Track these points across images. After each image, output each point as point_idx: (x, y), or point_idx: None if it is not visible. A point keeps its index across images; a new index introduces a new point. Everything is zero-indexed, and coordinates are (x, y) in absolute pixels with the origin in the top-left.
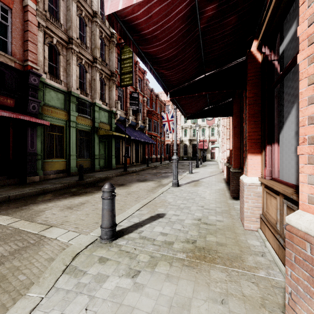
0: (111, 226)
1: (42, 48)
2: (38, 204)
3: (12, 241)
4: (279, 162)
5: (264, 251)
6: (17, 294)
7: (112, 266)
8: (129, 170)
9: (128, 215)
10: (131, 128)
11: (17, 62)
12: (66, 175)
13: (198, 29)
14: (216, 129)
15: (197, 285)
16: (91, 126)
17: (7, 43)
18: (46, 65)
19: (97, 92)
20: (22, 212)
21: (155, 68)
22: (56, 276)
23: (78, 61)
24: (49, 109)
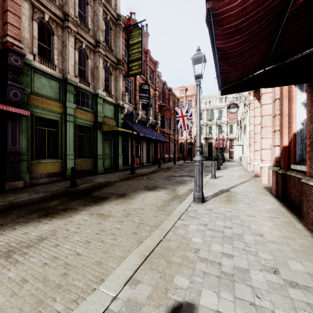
0: None
1: (29, 23)
2: None
3: None
4: None
5: None
6: None
7: None
8: (137, 173)
9: (98, 311)
10: (141, 124)
11: None
12: (61, 178)
13: None
14: (235, 126)
15: None
16: (93, 121)
17: None
18: (36, 45)
19: (101, 82)
20: None
21: None
22: None
23: (77, 44)
24: (38, 98)
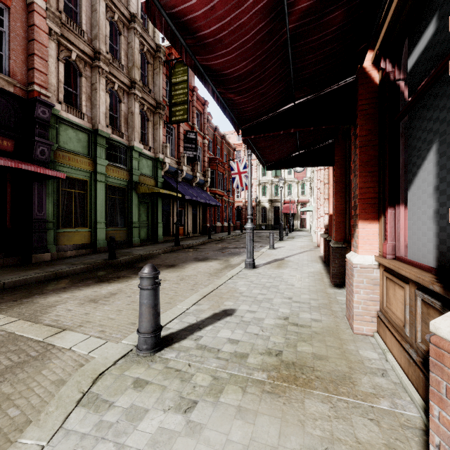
0: (153, 330)
1: (56, 66)
2: (47, 295)
3: (2, 353)
4: (406, 233)
5: (385, 369)
6: (4, 440)
7: (154, 393)
8: (182, 245)
9: (180, 311)
10: (185, 183)
11: (18, 85)
12: (91, 251)
13: (285, 30)
14: (308, 185)
15: (286, 425)
16: (127, 180)
17: (3, 58)
18: (61, 91)
19: (137, 132)
20: (22, 308)
21: (220, 92)
22: (66, 410)
23: (109, 85)
24: (65, 155)
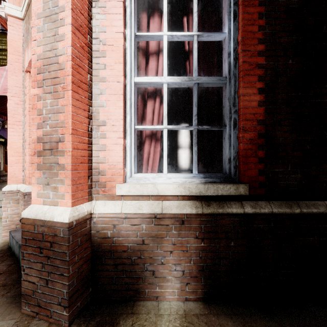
0: None
1: None
2: None
3: None
4: None
5: None
6: None
7: None
8: (3, 179)
9: None
10: None
11: None
12: None
13: None
14: None
15: None
16: None
17: None
18: None
19: None
20: None
21: None
22: None
23: None
24: None
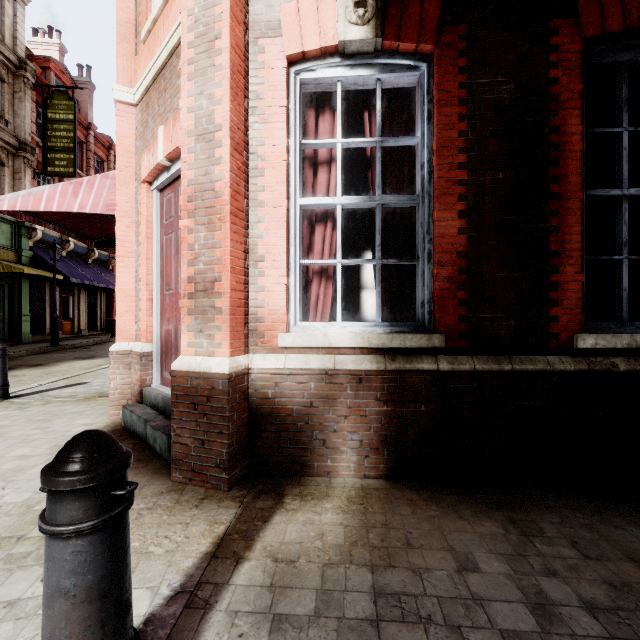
0: (2, 385)
1: None
2: None
3: None
4: None
5: None
6: None
7: (1, 409)
8: (64, 345)
9: (34, 386)
10: (75, 259)
11: None
12: None
13: None
14: None
15: (80, 405)
16: None
17: None
18: None
19: None
20: None
21: (62, 226)
22: None
23: None
24: None
